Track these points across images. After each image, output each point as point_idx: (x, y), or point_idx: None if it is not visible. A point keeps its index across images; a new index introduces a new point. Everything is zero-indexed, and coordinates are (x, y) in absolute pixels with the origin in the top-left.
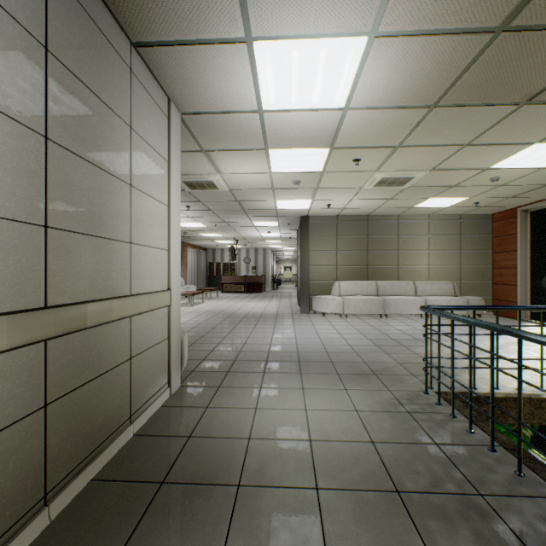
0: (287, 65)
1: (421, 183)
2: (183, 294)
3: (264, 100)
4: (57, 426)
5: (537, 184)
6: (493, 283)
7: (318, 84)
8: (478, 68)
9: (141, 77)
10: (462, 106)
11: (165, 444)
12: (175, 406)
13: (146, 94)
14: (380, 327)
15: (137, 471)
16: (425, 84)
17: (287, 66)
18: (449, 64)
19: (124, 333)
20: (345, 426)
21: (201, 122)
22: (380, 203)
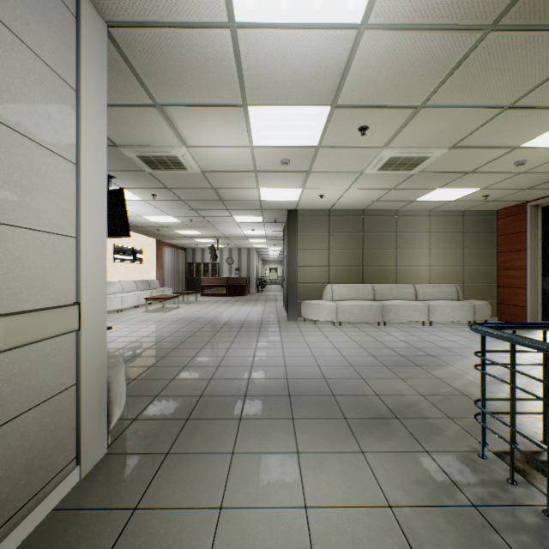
0: None
1: (433, 168)
2: (154, 299)
3: None
4: None
5: None
6: (498, 286)
7: None
8: None
9: None
10: (531, 30)
11: None
12: (78, 509)
13: None
14: (381, 338)
15: None
16: None
17: None
18: None
19: None
20: None
21: (143, 45)
22: (380, 194)
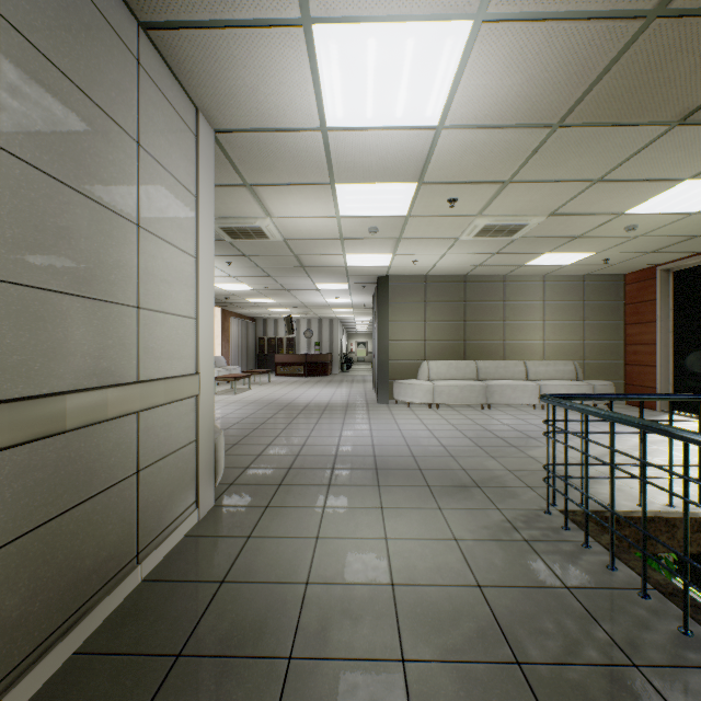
0: (360, 61)
1: (535, 233)
2: (224, 379)
3: (328, 112)
4: (16, 579)
5: (684, 235)
6: (625, 364)
7: (403, 91)
8: (620, 71)
9: (154, 73)
10: (596, 125)
11: (186, 595)
12: (204, 536)
13: (162, 98)
14: (481, 421)
15: (143, 637)
16: (548, 92)
17: (360, 64)
18: (581, 64)
19: (127, 437)
20: (441, 563)
21: (243, 144)
22: (482, 259)
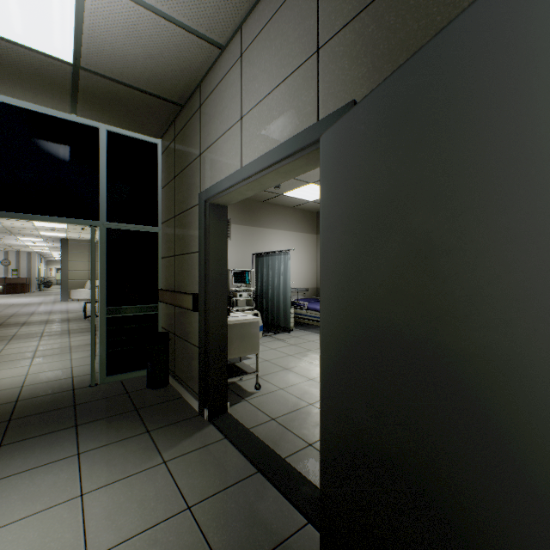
0: None
1: None
2: None
3: None
4: None
5: None
6: None
7: None
8: None
9: None
10: None
11: None
12: None
13: None
14: None
15: None
16: None
17: None
18: None
19: None
20: (62, 317)
21: None
22: None
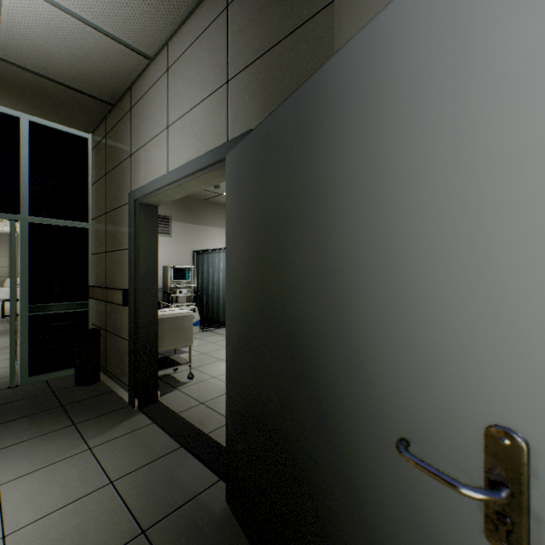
0: None
1: None
2: None
3: None
4: None
5: None
6: None
7: None
8: None
9: None
10: None
11: None
12: None
13: None
14: None
15: None
16: None
17: None
18: None
19: None
20: None
21: None
22: None
